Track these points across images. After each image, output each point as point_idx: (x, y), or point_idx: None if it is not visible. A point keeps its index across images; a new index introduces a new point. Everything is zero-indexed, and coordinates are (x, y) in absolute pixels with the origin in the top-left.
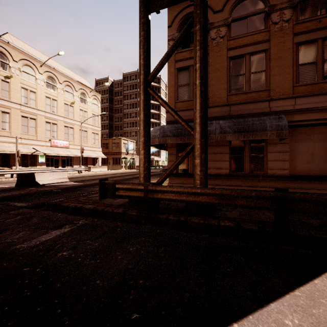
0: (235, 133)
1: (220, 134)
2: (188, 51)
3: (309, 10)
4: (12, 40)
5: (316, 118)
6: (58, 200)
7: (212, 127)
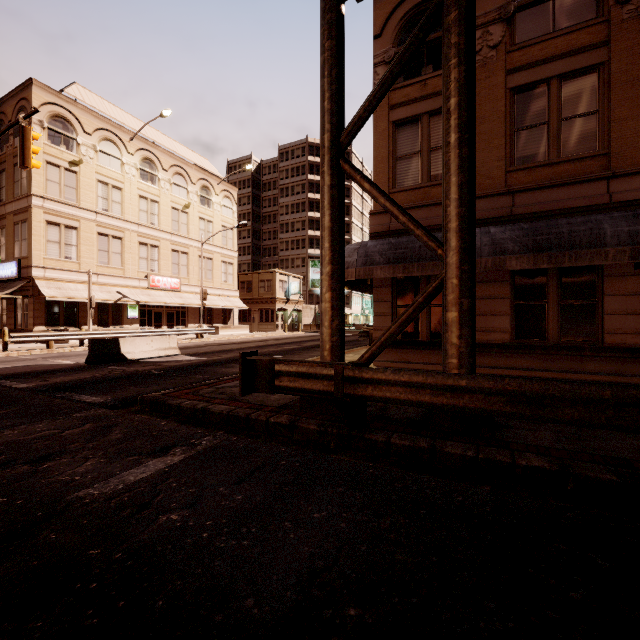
0: (527, 252)
1: (492, 256)
2: (417, 84)
3: None
4: (82, 96)
5: None
6: (161, 392)
7: None
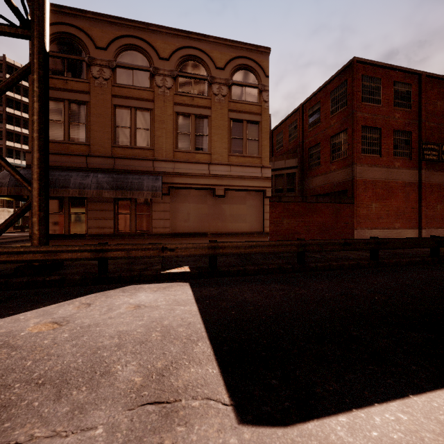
0: (113, 189)
1: (96, 190)
2: (61, 80)
3: (185, 86)
4: None
5: (190, 182)
6: None
7: (87, 181)
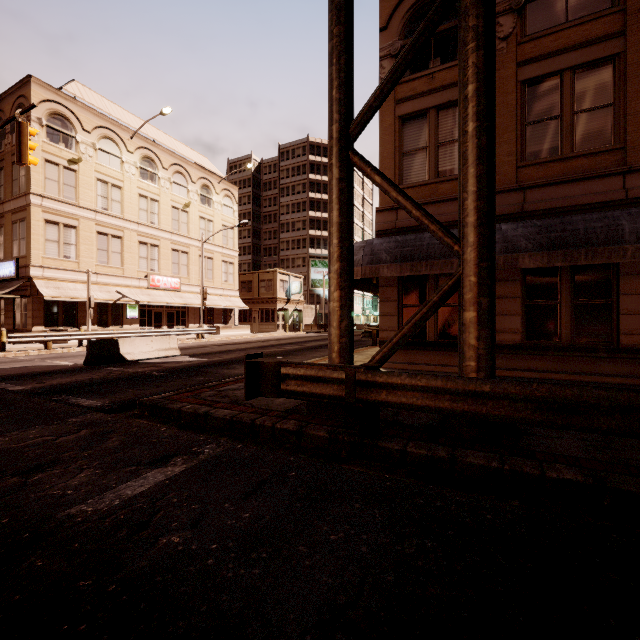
0: (541, 250)
1: (504, 254)
2: (424, 77)
3: None
4: (81, 93)
5: None
6: (160, 395)
7: None
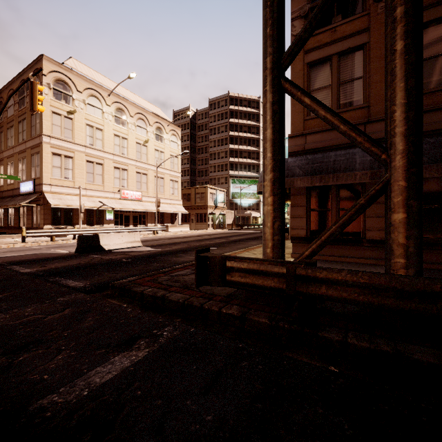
0: (436, 162)
1: None
2: (328, 31)
3: None
4: (76, 66)
5: None
6: (127, 279)
7: None
